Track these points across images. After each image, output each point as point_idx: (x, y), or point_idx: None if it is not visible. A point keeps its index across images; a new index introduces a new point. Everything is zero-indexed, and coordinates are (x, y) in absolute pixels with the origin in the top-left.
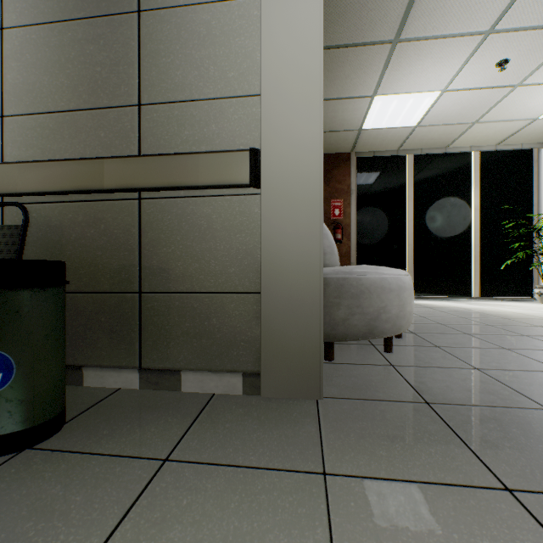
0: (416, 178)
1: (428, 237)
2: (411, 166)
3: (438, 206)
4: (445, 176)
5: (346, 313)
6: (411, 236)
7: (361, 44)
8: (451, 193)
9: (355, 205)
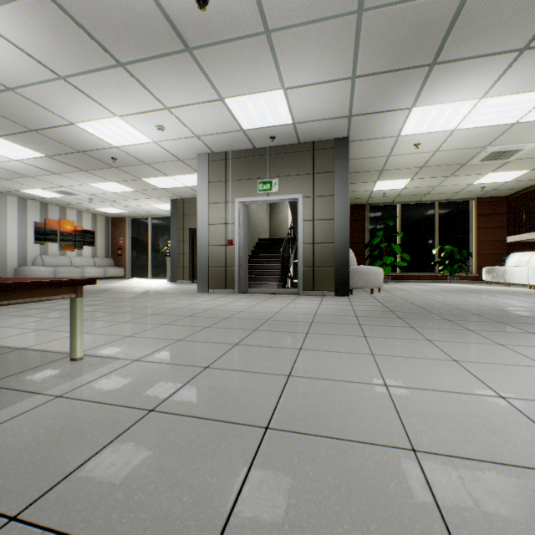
0: (153, 227)
1: (157, 253)
2: (150, 222)
3: (160, 239)
4: (163, 226)
5: (19, 275)
6: (150, 252)
7: (67, 204)
8: (165, 233)
9: (131, 239)
